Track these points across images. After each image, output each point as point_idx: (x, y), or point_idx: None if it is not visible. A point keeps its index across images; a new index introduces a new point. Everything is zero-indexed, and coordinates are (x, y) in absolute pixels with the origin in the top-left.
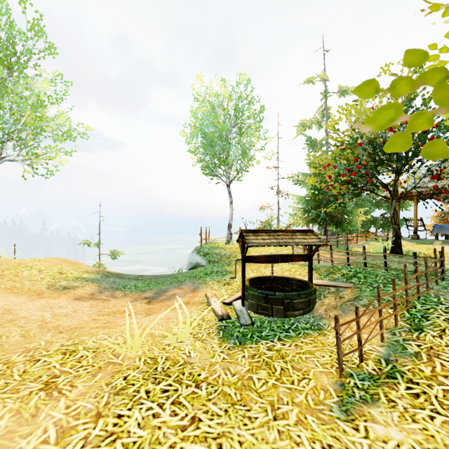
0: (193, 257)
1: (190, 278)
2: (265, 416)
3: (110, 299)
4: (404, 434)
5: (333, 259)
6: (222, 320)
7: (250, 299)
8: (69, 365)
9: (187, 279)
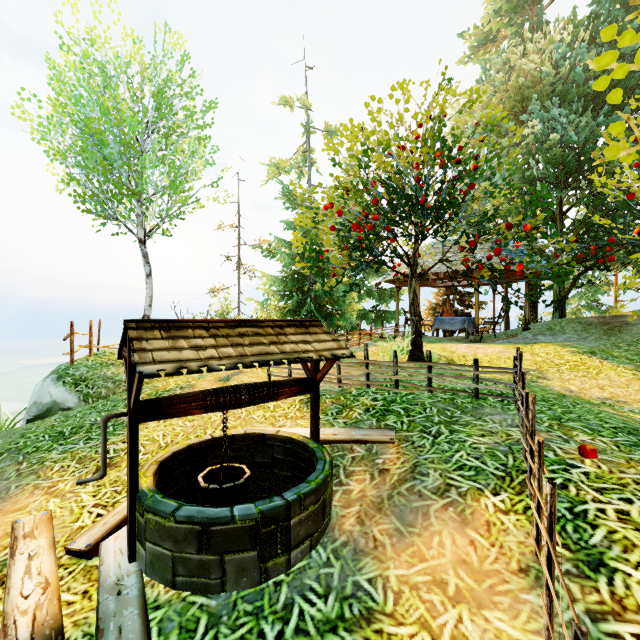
0: (46, 389)
1: None
2: None
3: None
4: None
5: (342, 376)
6: None
7: (153, 543)
8: None
9: None
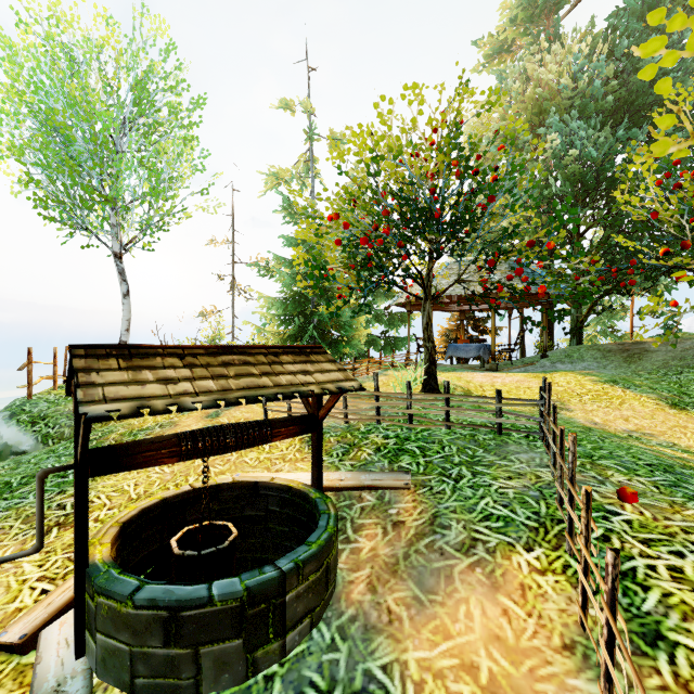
0: None
1: None
2: None
3: None
4: None
5: (349, 411)
6: None
7: (105, 635)
8: None
9: None
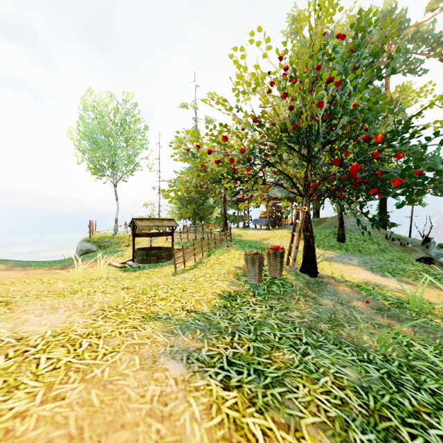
0: (84, 245)
1: (88, 257)
2: (146, 279)
3: (26, 270)
4: (188, 275)
5: (189, 237)
6: (121, 268)
7: (138, 257)
8: (45, 280)
9: (86, 258)
